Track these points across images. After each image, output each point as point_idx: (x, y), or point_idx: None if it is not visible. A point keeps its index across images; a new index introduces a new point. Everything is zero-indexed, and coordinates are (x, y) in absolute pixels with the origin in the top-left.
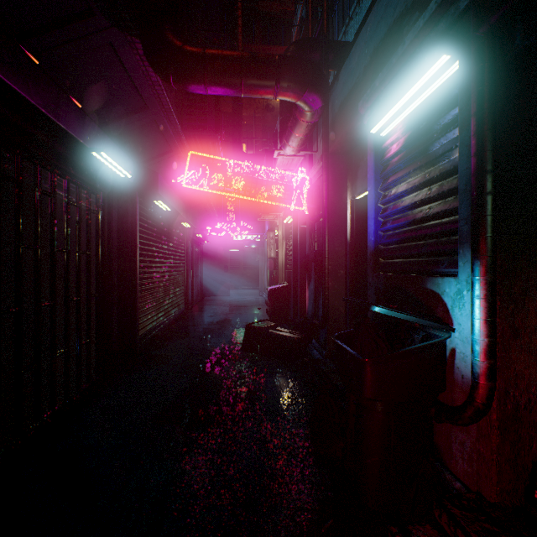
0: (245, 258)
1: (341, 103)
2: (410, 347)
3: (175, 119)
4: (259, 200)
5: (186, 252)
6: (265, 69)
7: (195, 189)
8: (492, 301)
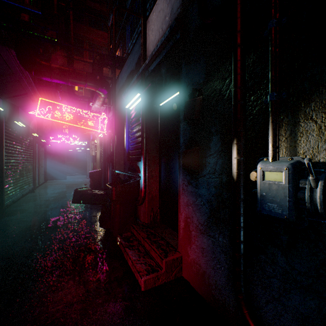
0: (78, 155)
1: (119, 89)
2: (127, 183)
3: (31, 80)
4: (81, 126)
5: (34, 151)
6: (80, 77)
7: (43, 118)
8: (145, 167)
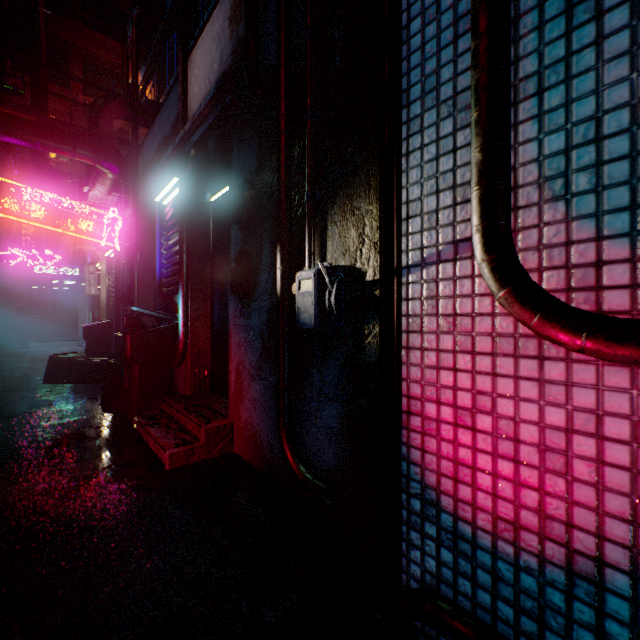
0: (56, 298)
1: (145, 166)
2: (154, 328)
3: None
4: (65, 231)
5: None
6: (63, 138)
7: None
8: (185, 301)
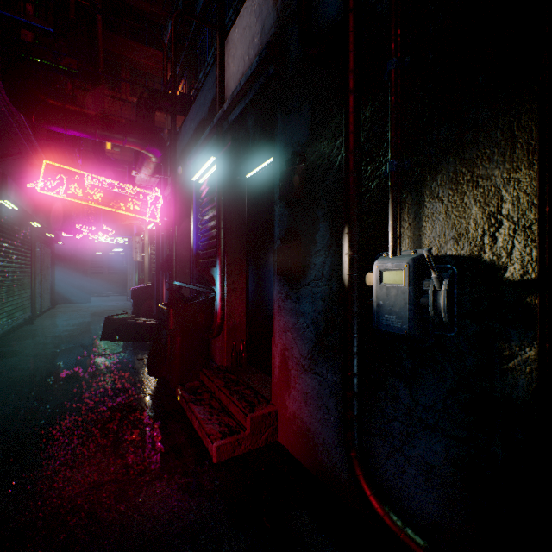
0: (111, 262)
1: (182, 149)
2: (193, 301)
3: (29, 131)
4: (117, 210)
5: (33, 252)
6: (115, 128)
7: (51, 195)
8: (222, 276)
